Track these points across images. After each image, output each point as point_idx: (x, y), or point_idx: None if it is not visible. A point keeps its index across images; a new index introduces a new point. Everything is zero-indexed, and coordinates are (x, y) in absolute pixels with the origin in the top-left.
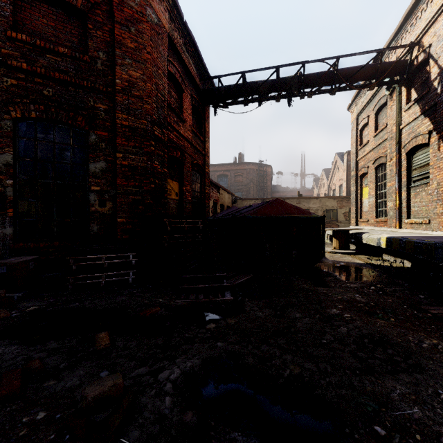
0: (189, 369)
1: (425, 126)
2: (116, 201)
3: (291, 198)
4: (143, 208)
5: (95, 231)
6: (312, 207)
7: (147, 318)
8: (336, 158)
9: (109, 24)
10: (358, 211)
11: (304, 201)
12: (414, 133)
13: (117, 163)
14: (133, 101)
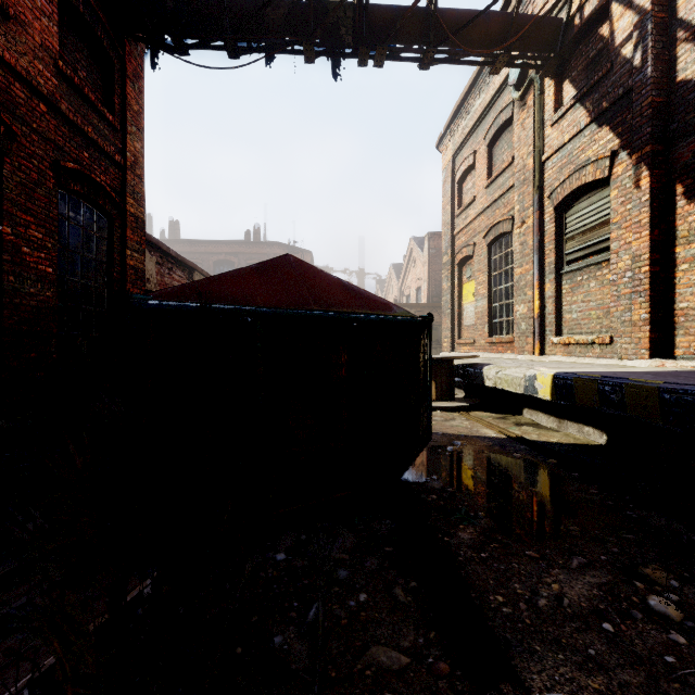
0: None
1: (600, 144)
2: None
3: None
4: None
5: None
6: None
7: None
8: (411, 246)
9: None
10: (456, 325)
11: None
12: (575, 165)
13: None
14: None
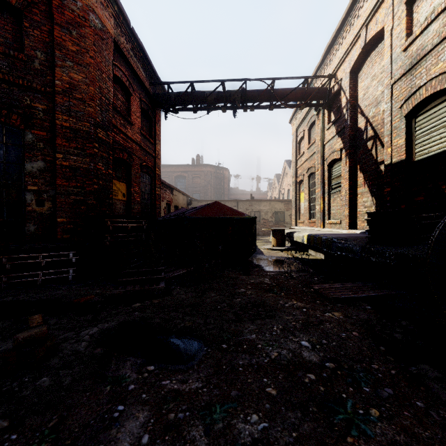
0: (106, 328)
1: (338, 144)
2: (56, 201)
3: (244, 200)
4: (86, 208)
5: (32, 231)
6: (263, 209)
7: (80, 303)
8: (285, 165)
9: (47, 24)
10: (297, 213)
11: (256, 203)
12: (332, 149)
13: (57, 164)
14: (75, 103)
